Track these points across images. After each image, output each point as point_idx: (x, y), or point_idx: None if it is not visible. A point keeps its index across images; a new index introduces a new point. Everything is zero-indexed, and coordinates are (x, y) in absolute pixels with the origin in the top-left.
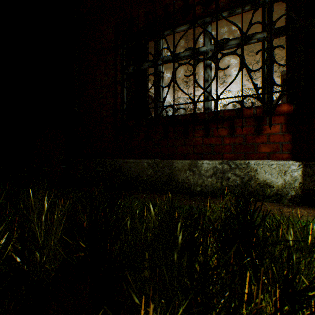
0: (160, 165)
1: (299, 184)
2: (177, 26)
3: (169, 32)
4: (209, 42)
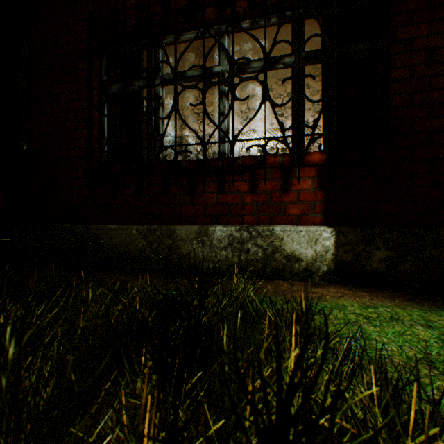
0: (156, 232)
1: (332, 256)
2: (181, 32)
3: (172, 40)
4: (227, 60)
